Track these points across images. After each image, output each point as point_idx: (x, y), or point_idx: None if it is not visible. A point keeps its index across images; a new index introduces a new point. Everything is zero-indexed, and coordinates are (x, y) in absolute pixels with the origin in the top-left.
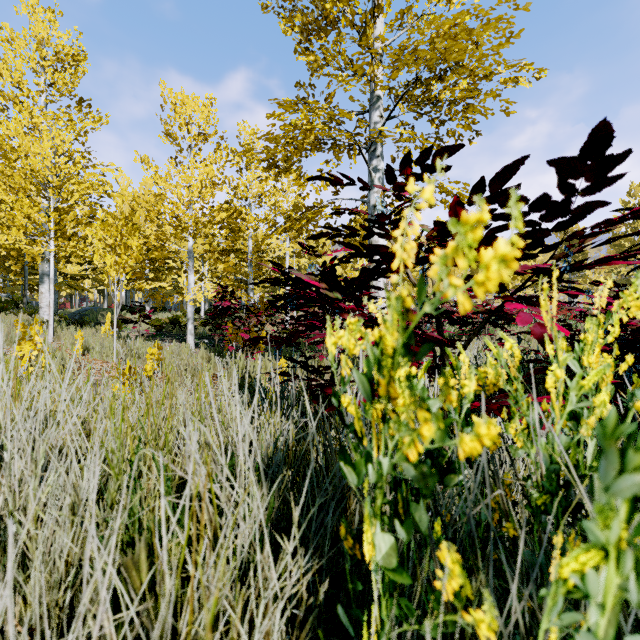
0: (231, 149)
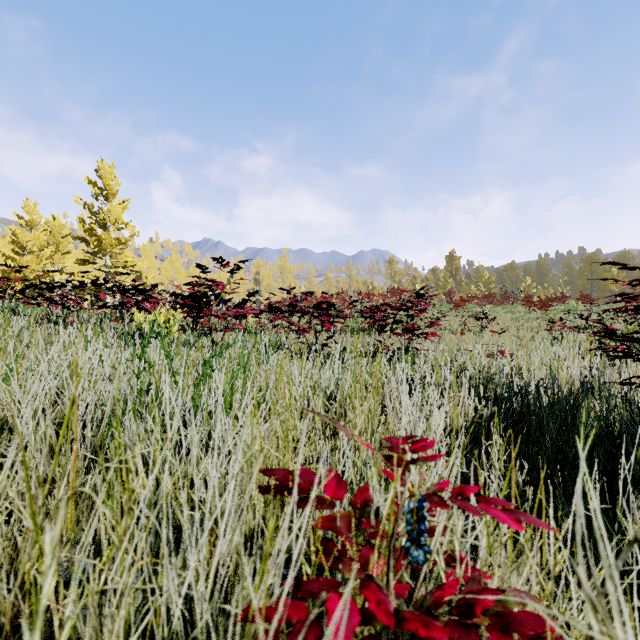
0: (18, 215)
